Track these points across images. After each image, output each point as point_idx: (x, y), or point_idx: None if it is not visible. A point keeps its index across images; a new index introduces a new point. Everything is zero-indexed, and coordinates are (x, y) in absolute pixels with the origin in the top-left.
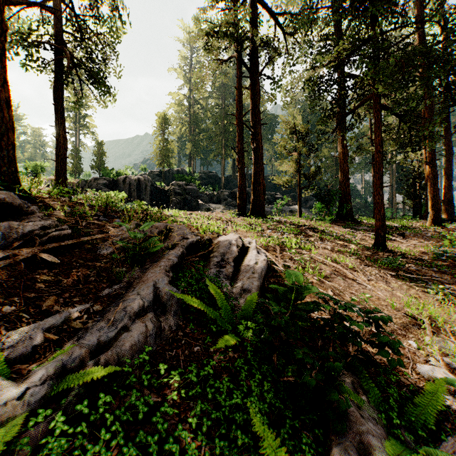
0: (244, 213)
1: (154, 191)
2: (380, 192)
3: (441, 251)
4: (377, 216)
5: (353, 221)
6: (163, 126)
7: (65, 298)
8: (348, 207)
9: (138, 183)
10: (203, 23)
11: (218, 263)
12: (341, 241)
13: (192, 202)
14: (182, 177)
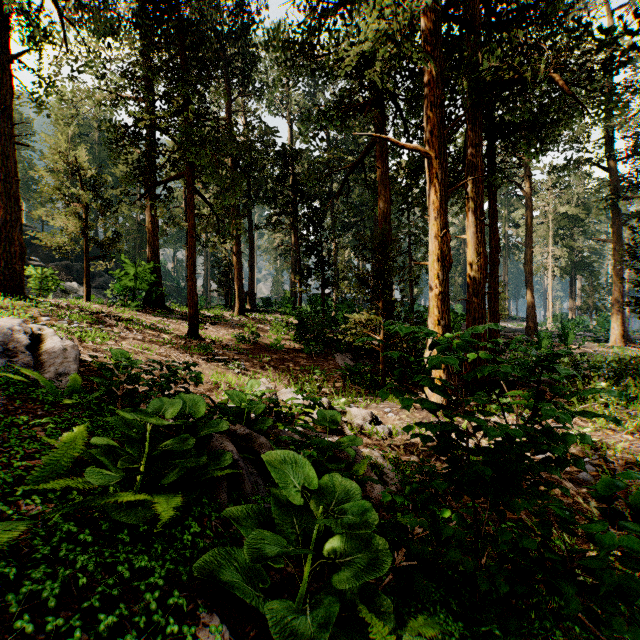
0: None
1: None
2: (194, 279)
3: (242, 336)
4: (191, 304)
5: (164, 308)
6: None
7: None
8: (159, 292)
9: None
10: None
11: (2, 353)
12: (153, 331)
13: None
14: None
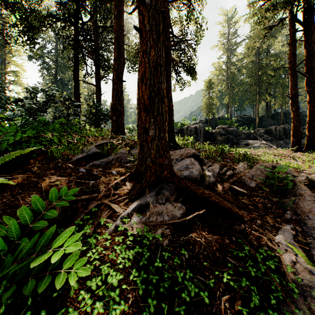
0: (299, 148)
1: (205, 134)
2: None
3: None
4: None
5: None
6: (208, 88)
7: (273, 218)
8: None
9: (195, 129)
10: (256, 4)
11: None
12: None
13: (233, 140)
14: (223, 121)
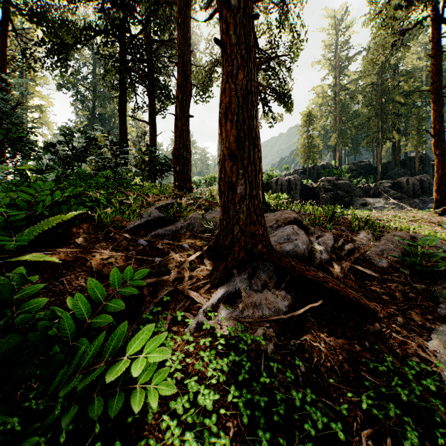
0: None
1: (303, 189)
2: None
3: None
4: None
5: None
6: (307, 123)
7: (420, 315)
8: None
9: (288, 183)
10: None
11: None
12: None
13: (344, 198)
14: (329, 171)
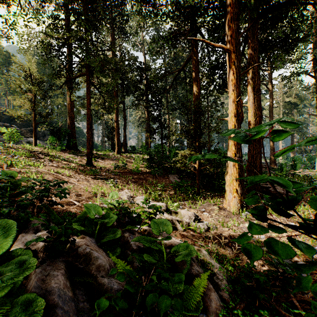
0: None
1: None
2: (90, 132)
3: (117, 165)
4: (88, 146)
5: (77, 150)
6: None
7: None
8: (74, 141)
9: None
10: None
11: None
12: (66, 161)
13: None
14: None
